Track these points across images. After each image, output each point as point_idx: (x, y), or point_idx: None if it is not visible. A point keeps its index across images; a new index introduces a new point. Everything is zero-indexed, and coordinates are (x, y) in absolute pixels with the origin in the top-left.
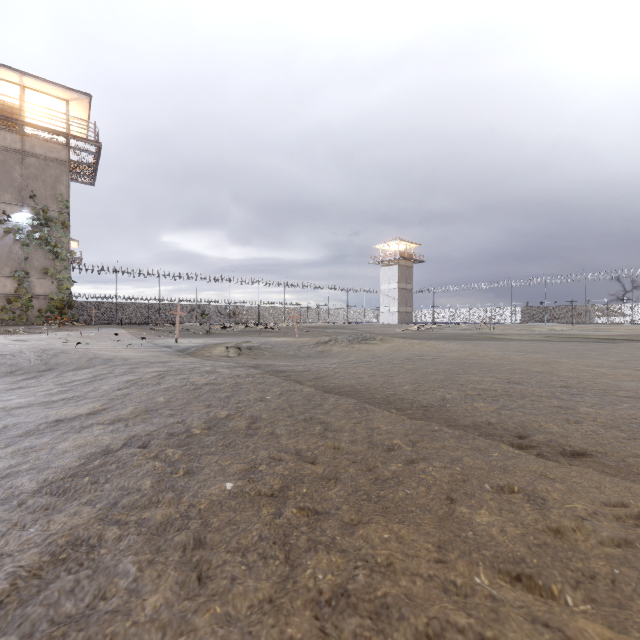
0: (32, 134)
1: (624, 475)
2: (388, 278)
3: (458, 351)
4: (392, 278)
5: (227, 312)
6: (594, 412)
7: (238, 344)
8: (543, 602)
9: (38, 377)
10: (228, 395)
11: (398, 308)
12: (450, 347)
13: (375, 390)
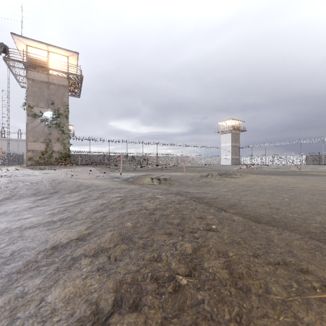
0: (52, 74)
1: None
2: (225, 140)
3: (299, 183)
4: (228, 140)
5: (141, 159)
6: None
7: (158, 177)
8: None
9: (49, 198)
10: (178, 222)
11: (231, 156)
12: (289, 180)
13: (297, 221)
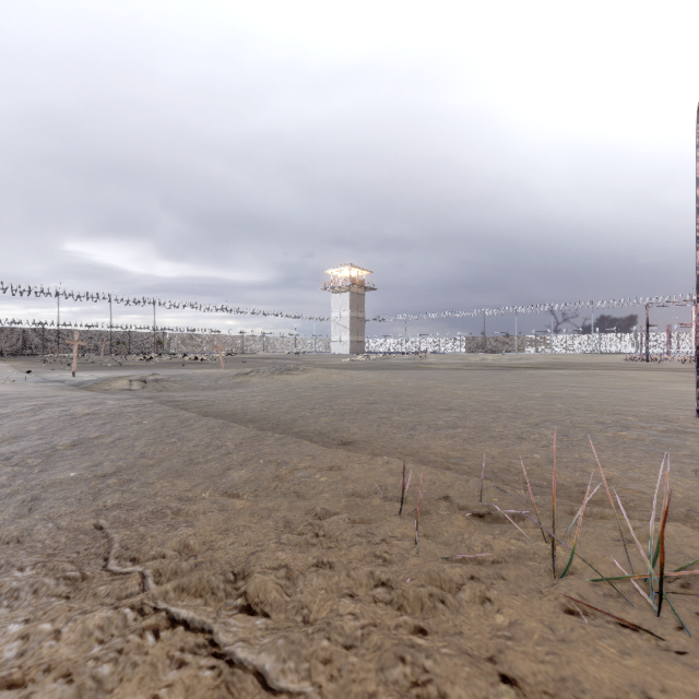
0: None
1: (359, 450)
2: (339, 305)
3: (369, 379)
4: (343, 306)
5: (152, 340)
6: (400, 419)
7: (144, 376)
8: (231, 498)
9: None
10: (106, 421)
11: (349, 337)
12: (366, 376)
13: (251, 412)
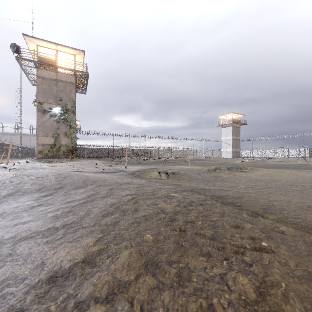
0: (60, 71)
1: None
2: (226, 133)
3: None
4: (228, 133)
5: (143, 152)
6: None
7: (165, 171)
8: None
9: (53, 194)
10: (211, 234)
11: (231, 149)
12: (307, 175)
13: None
